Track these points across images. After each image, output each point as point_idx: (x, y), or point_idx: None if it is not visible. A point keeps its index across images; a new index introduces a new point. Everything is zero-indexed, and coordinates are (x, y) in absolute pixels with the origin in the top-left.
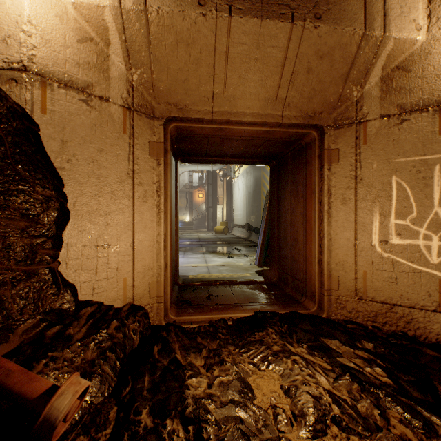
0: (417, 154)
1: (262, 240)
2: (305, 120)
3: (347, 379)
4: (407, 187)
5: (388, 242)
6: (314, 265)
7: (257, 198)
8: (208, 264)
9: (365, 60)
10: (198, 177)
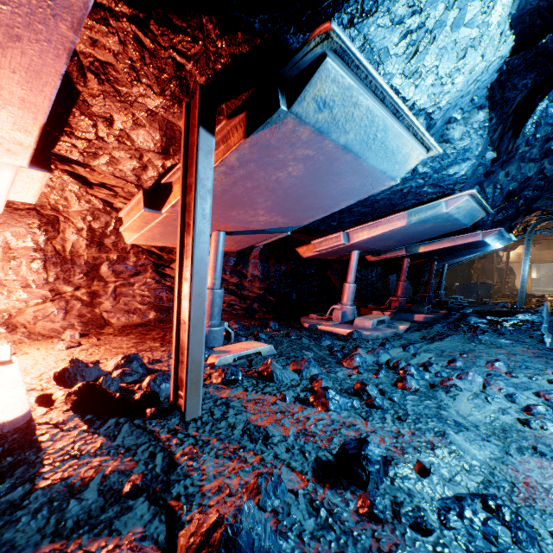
0: None
1: None
2: None
3: None
4: None
5: None
6: None
7: None
8: None
9: None
10: None
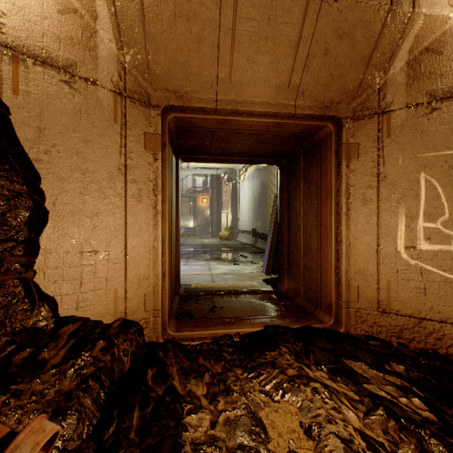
0: (450, 148)
1: (270, 246)
2: (321, 111)
3: (381, 414)
4: (438, 185)
5: (415, 248)
6: (330, 274)
7: (263, 202)
8: (212, 272)
9: (390, 40)
10: (202, 181)
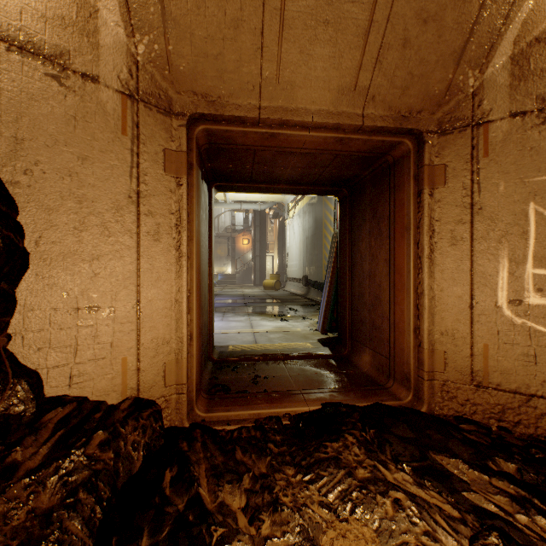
0: None
1: (326, 298)
2: (396, 123)
3: (496, 544)
4: None
5: (522, 302)
6: (408, 335)
7: (317, 243)
8: (254, 329)
9: (490, 27)
10: (243, 218)
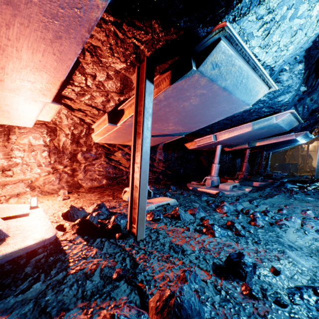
0: None
1: None
2: None
3: None
4: None
5: None
6: None
7: None
8: None
9: None
10: None
